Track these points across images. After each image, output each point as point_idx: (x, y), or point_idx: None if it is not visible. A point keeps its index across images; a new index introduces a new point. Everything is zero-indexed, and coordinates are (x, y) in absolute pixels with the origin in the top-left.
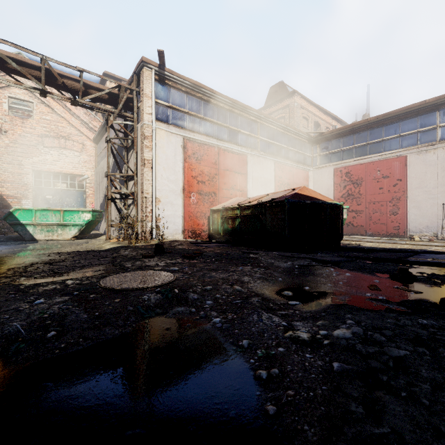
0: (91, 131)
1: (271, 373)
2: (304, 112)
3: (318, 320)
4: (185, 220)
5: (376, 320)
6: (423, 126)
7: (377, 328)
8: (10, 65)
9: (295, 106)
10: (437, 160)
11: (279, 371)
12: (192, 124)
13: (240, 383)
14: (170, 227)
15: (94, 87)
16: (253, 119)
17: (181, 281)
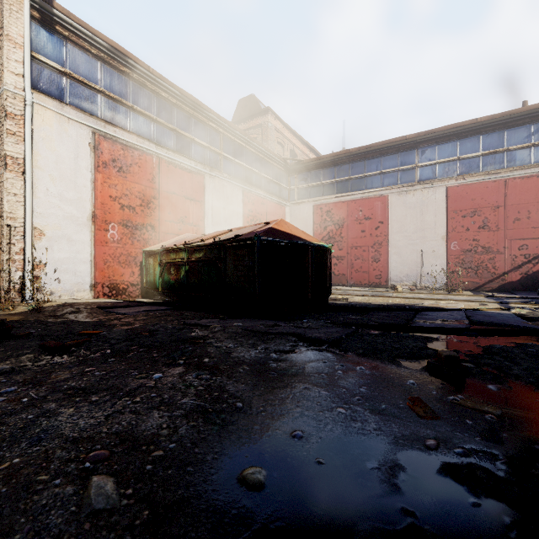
0: None
1: None
2: (280, 137)
3: None
4: (96, 268)
5: None
6: (404, 164)
7: None
8: None
9: (269, 127)
10: (416, 203)
11: None
12: (112, 113)
13: None
14: (65, 279)
15: None
16: (213, 127)
17: None
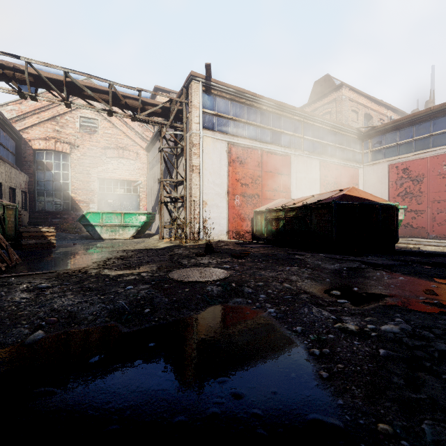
0: (144, 141)
1: (323, 352)
2: (354, 105)
3: (366, 317)
4: (229, 222)
5: (427, 321)
6: None
7: (427, 327)
8: (86, 92)
9: (342, 100)
10: None
11: (329, 351)
12: (236, 129)
13: (297, 357)
14: (215, 228)
15: (150, 103)
16: (297, 119)
17: (235, 277)
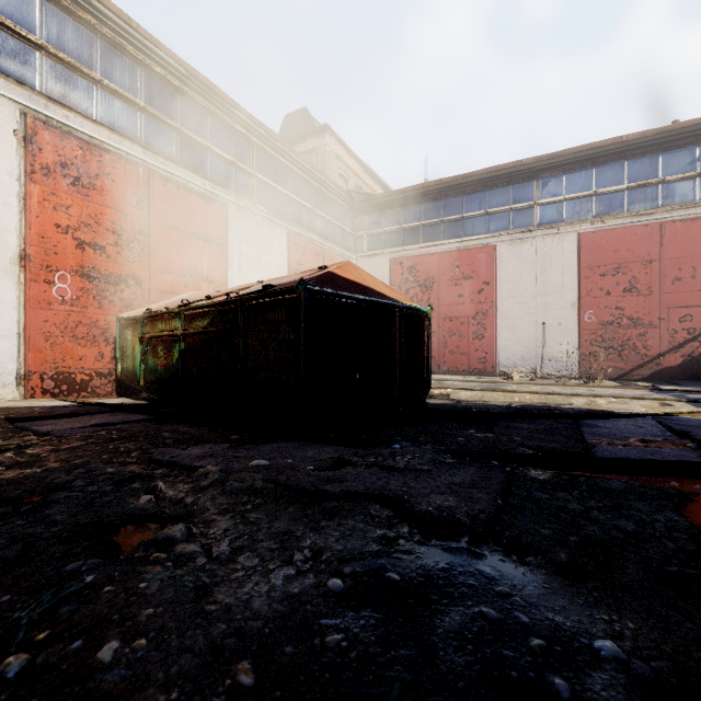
0: None
1: None
2: (342, 168)
3: None
4: (29, 346)
5: None
6: (518, 201)
7: None
8: None
9: (327, 152)
10: (535, 256)
11: None
12: (63, 87)
13: None
14: None
15: None
16: (242, 133)
17: None
